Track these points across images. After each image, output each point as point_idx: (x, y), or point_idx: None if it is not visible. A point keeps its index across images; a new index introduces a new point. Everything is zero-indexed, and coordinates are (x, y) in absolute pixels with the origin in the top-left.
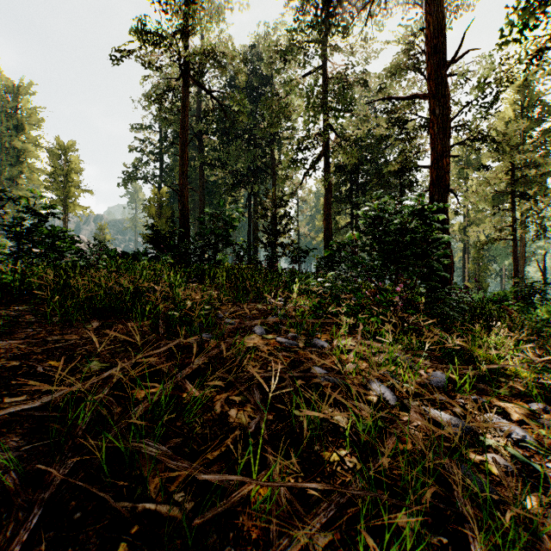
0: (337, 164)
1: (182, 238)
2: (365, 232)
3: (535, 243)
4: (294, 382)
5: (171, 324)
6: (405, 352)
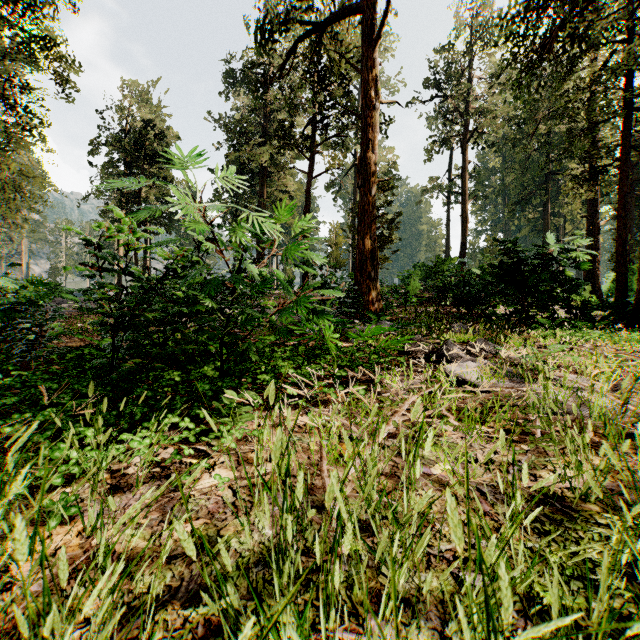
0: None
1: None
2: None
3: None
4: None
5: None
6: None
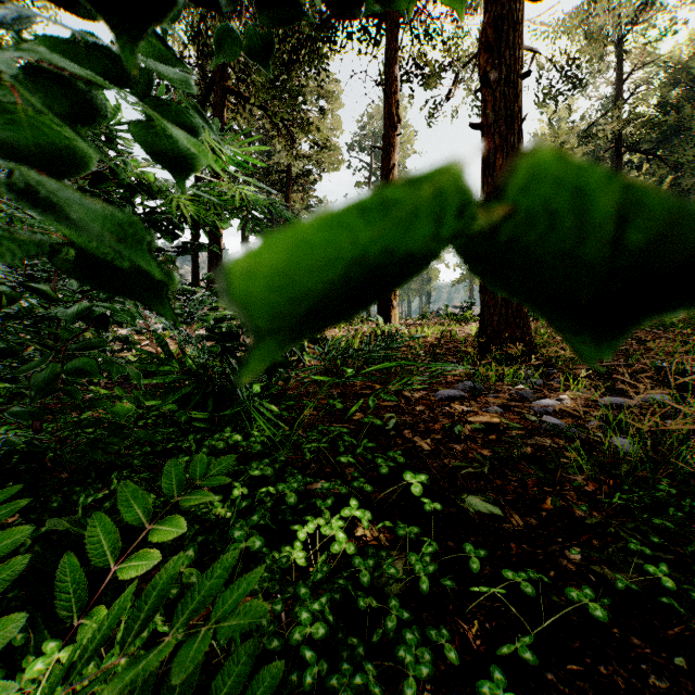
0: None
1: None
2: None
3: None
4: None
5: None
6: None
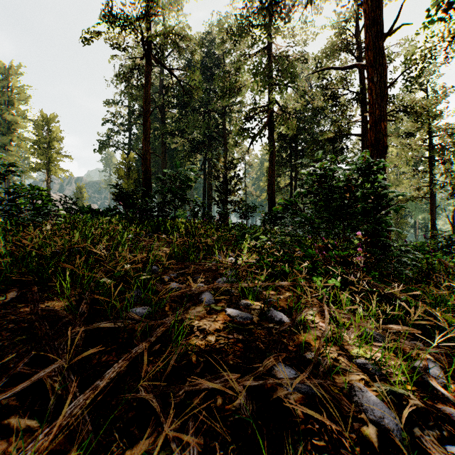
0: (279, 133)
1: (144, 196)
2: (309, 190)
3: (444, 200)
4: (251, 396)
5: (107, 291)
6: (371, 322)
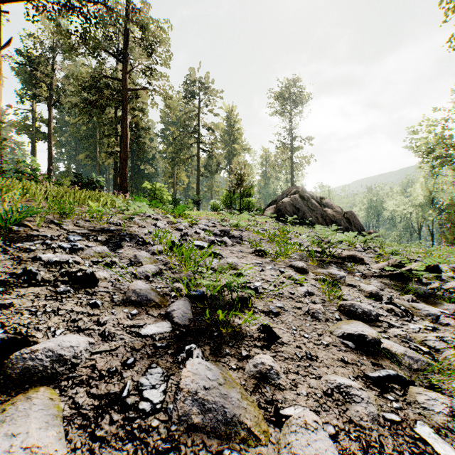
0: None
1: None
2: None
3: None
4: None
5: None
6: None
